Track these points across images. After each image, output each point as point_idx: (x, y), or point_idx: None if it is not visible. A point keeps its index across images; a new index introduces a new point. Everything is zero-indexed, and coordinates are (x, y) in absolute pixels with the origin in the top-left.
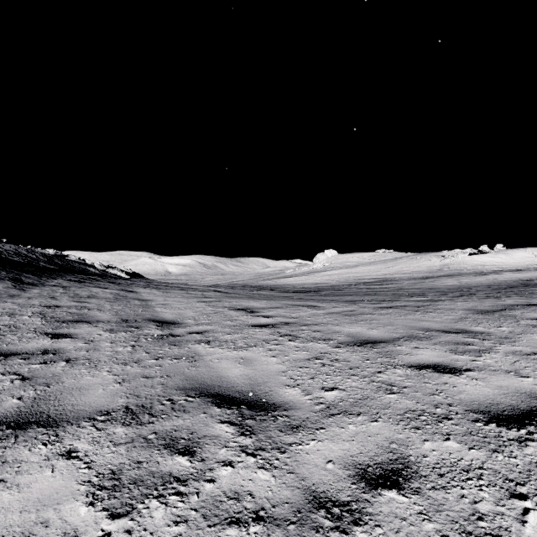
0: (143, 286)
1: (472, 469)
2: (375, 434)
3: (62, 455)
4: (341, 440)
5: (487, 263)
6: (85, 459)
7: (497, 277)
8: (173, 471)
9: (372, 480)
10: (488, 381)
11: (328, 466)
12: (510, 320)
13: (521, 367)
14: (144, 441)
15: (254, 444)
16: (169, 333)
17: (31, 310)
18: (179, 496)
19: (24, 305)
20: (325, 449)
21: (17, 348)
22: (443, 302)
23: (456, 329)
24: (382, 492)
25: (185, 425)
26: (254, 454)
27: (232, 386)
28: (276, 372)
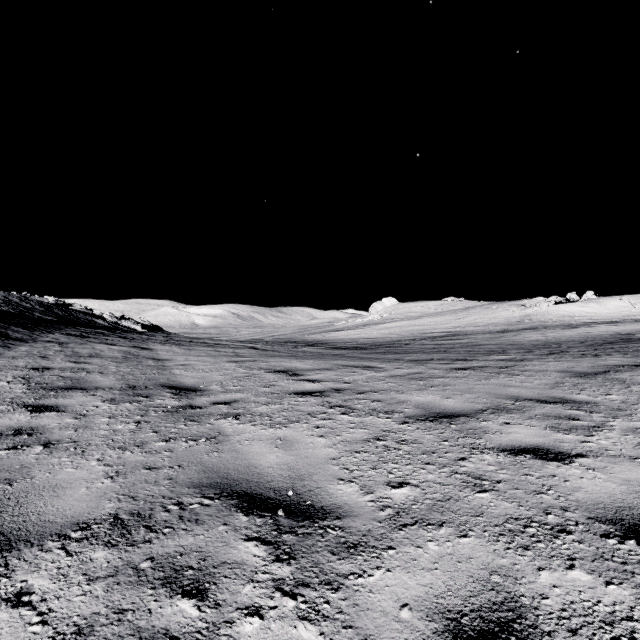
0: (162, 342)
1: (618, 620)
2: (467, 557)
3: (7, 600)
4: (420, 569)
5: (576, 314)
6: (40, 607)
7: (589, 330)
8: (171, 627)
9: (471, 639)
10: (610, 472)
11: (403, 615)
12: (619, 385)
13: None
14: (134, 574)
15: (294, 575)
16: (188, 404)
17: (12, 374)
18: None
19: (5, 367)
20: (397, 584)
21: None
22: (530, 362)
23: (553, 397)
24: None
25: (195, 545)
26: (294, 593)
27: (265, 480)
28: (325, 459)
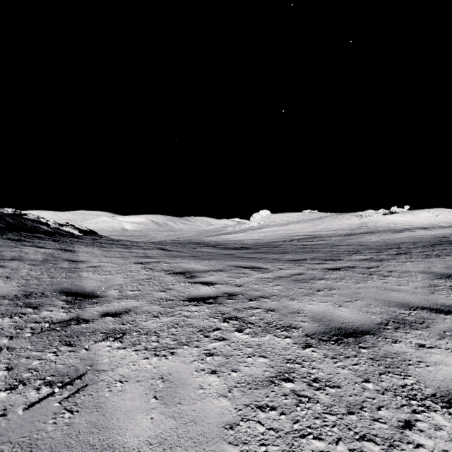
0: (87, 244)
1: None
2: None
3: None
4: None
5: (398, 222)
6: None
7: (413, 234)
8: None
9: None
10: None
11: None
12: None
13: None
14: None
15: None
16: (76, 316)
17: None
18: None
19: None
20: None
21: None
22: (389, 262)
23: (443, 305)
24: None
25: None
26: None
27: None
28: (218, 426)
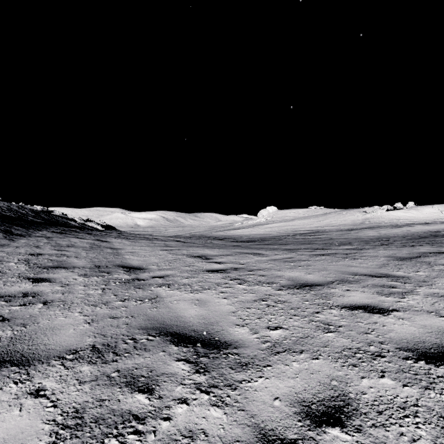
0: (115, 237)
1: (408, 406)
2: (317, 371)
3: (31, 393)
4: (287, 378)
5: (401, 218)
6: (51, 397)
7: (410, 229)
8: (132, 409)
9: (317, 417)
10: (413, 320)
11: (275, 403)
12: (425, 265)
13: (440, 307)
14: (107, 379)
15: (208, 381)
16: (135, 277)
17: (17, 258)
18: (137, 435)
19: (12, 253)
20: (272, 386)
21: (1, 291)
22: (367, 250)
23: (380, 273)
24: (326, 430)
25: (145, 363)
26: (208, 391)
27: (188, 325)
28: (227, 312)
